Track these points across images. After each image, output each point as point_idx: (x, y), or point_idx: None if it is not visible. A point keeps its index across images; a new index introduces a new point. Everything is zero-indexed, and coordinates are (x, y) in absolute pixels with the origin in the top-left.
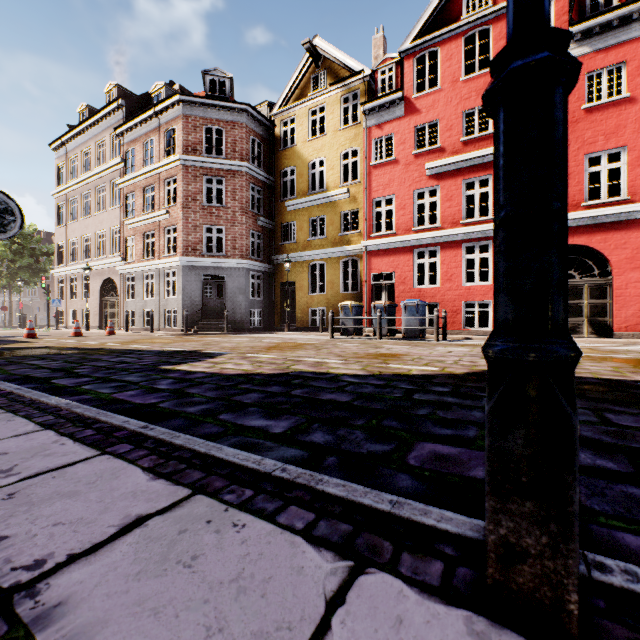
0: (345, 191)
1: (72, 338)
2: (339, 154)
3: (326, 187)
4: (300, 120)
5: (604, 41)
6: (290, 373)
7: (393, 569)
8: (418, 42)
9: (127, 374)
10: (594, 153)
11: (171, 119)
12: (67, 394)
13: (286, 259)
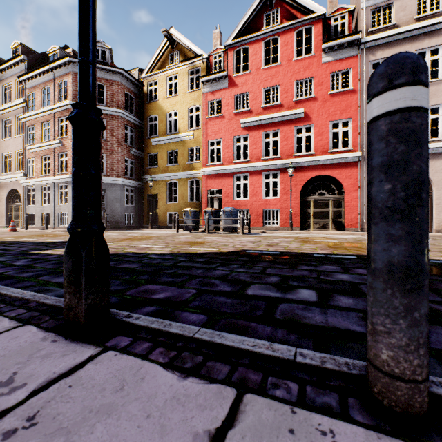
0: (191, 134)
1: None
2: (187, 109)
3: (178, 130)
4: (161, 83)
5: (340, 55)
6: (119, 253)
7: (38, 324)
8: (236, 41)
9: None
10: (335, 121)
11: (63, 74)
12: None
13: (150, 178)
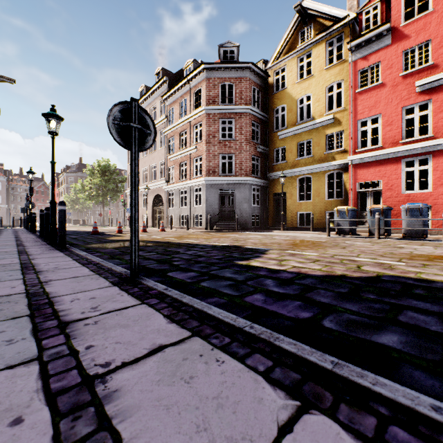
0: (330, 117)
1: (142, 233)
2: (324, 88)
3: (312, 116)
4: (290, 68)
5: None
6: (382, 278)
7: None
8: None
9: (219, 269)
10: None
11: (198, 83)
12: (198, 294)
13: (281, 175)
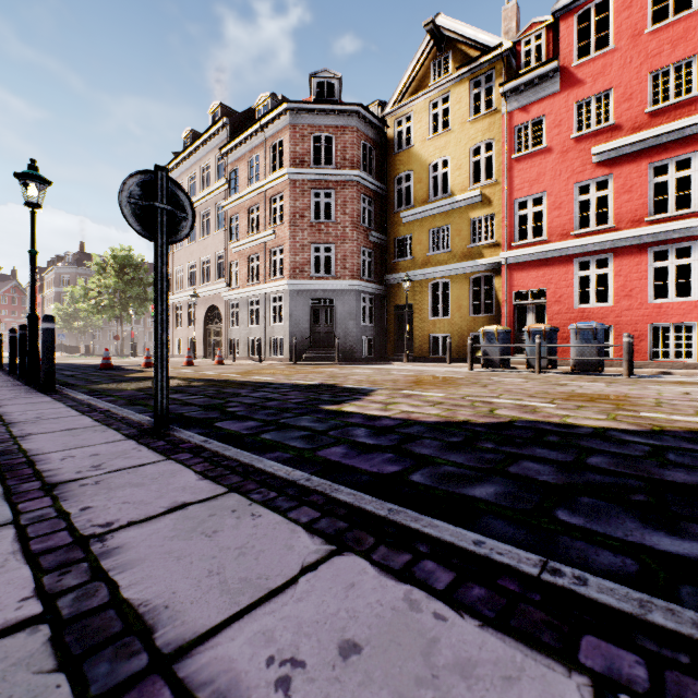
0: (476, 193)
1: (186, 367)
2: (468, 150)
3: (451, 191)
4: (418, 116)
5: None
6: (515, 423)
7: None
8: None
9: (294, 417)
10: None
11: (277, 131)
12: (255, 448)
13: (405, 278)
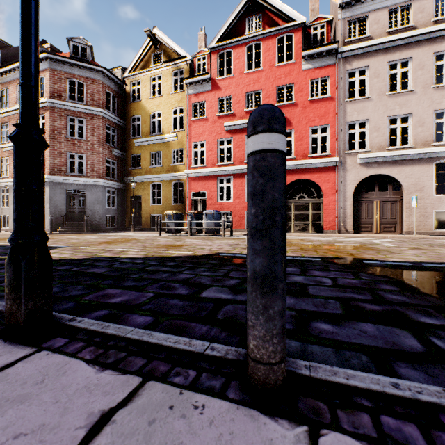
0: (174, 136)
1: None
2: (171, 110)
3: (162, 132)
4: (144, 83)
5: (319, 63)
6: (91, 258)
7: None
8: (220, 44)
9: None
10: (314, 126)
11: (40, 70)
12: None
13: (132, 180)
